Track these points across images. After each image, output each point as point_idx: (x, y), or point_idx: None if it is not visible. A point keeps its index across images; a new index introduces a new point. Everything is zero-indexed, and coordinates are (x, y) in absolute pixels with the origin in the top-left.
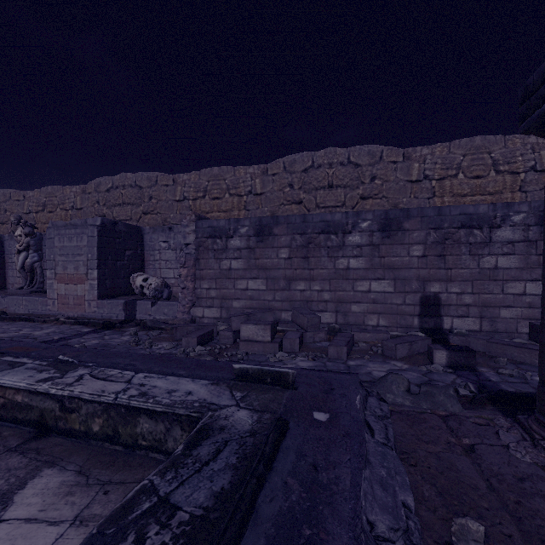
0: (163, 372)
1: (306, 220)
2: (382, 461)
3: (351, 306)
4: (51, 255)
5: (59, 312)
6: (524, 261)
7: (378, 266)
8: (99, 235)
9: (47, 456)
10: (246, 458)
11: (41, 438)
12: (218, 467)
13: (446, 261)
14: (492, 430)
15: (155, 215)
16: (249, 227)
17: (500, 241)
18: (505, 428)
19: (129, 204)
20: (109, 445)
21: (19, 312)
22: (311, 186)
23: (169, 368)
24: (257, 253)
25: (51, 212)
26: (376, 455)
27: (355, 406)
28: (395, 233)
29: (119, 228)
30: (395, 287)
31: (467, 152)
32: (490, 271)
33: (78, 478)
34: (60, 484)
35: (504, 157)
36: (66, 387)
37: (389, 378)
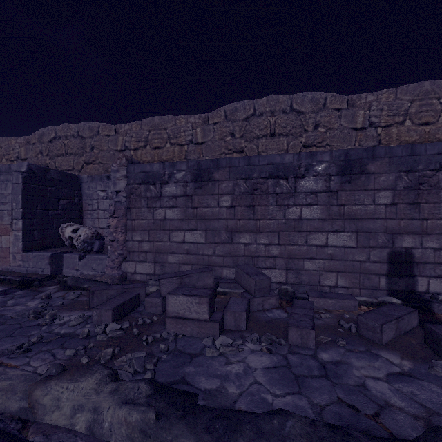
0: None
1: (251, 162)
2: None
3: (304, 263)
4: None
5: None
6: None
7: (337, 215)
8: (24, 182)
9: None
10: None
11: None
12: None
13: (421, 209)
14: None
15: (97, 165)
16: (185, 172)
17: None
18: None
19: (72, 154)
20: None
21: None
22: (252, 134)
23: None
24: (195, 201)
25: None
26: None
27: None
28: (357, 177)
29: (51, 176)
30: (357, 241)
31: (415, 97)
32: None
33: None
34: None
35: None
36: None
37: None
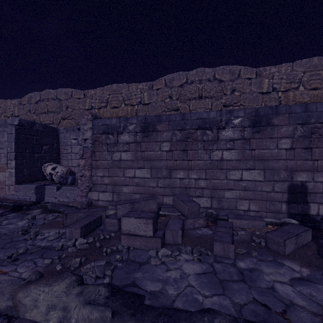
0: None
1: (184, 117)
2: None
3: (224, 193)
4: None
5: None
6: None
7: (249, 157)
8: (16, 132)
9: None
10: None
11: None
12: None
13: (313, 152)
14: None
15: (70, 120)
16: (136, 125)
17: None
18: None
19: (52, 112)
20: None
21: None
22: (185, 97)
23: None
24: (143, 146)
25: None
26: None
27: None
28: (265, 128)
29: (37, 128)
30: (265, 176)
31: (306, 69)
32: None
33: None
34: None
35: None
36: None
37: None
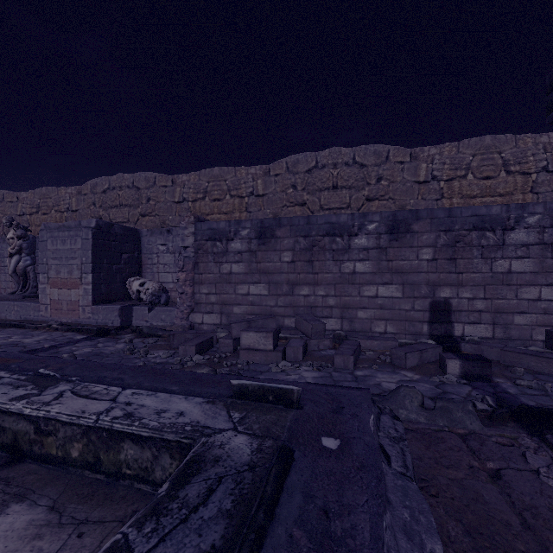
0: (154, 388)
1: (310, 221)
2: (403, 498)
3: (357, 312)
4: (44, 258)
5: (52, 318)
6: (540, 265)
7: (386, 270)
8: (93, 238)
9: (17, 487)
10: (243, 501)
11: (13, 464)
12: (209, 514)
13: (457, 264)
14: (518, 451)
15: (153, 217)
16: (250, 229)
17: (514, 244)
18: (532, 449)
19: (127, 206)
20: (89, 474)
21: (10, 318)
22: (315, 187)
23: (160, 383)
24: (259, 256)
25: (45, 214)
26: (396, 490)
27: (369, 430)
28: (403, 236)
29: (115, 230)
30: (403, 292)
31: (476, 151)
32: (503, 275)
33: (50, 515)
34: (28, 524)
35: (515, 157)
36: (42, 407)
37: (401, 392)
